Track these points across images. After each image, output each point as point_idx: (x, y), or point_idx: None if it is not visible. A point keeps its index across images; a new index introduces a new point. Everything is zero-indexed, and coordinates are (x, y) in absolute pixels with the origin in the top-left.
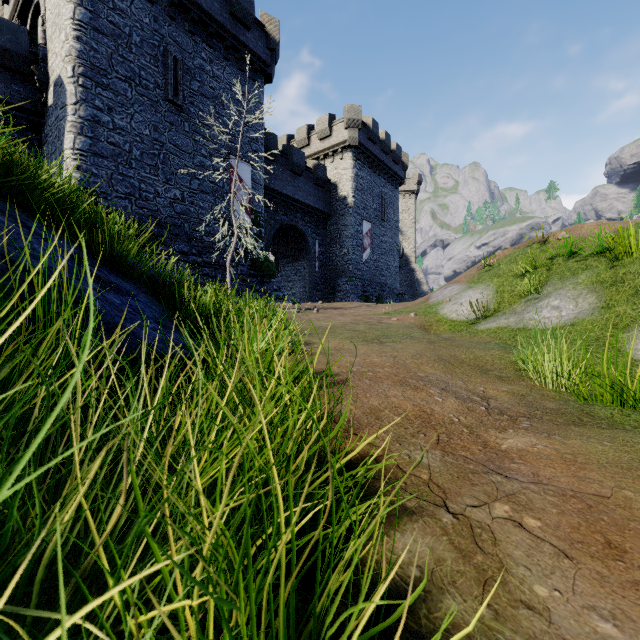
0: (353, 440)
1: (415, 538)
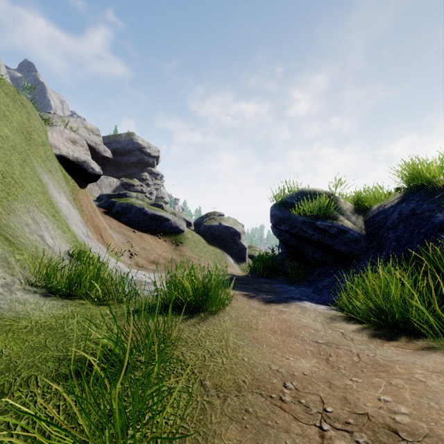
0: (407, 347)
1: (348, 327)
